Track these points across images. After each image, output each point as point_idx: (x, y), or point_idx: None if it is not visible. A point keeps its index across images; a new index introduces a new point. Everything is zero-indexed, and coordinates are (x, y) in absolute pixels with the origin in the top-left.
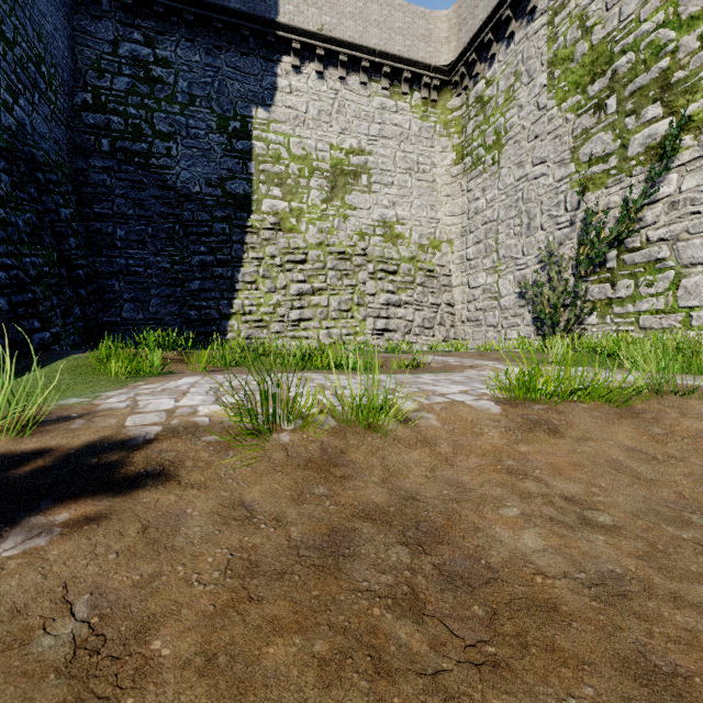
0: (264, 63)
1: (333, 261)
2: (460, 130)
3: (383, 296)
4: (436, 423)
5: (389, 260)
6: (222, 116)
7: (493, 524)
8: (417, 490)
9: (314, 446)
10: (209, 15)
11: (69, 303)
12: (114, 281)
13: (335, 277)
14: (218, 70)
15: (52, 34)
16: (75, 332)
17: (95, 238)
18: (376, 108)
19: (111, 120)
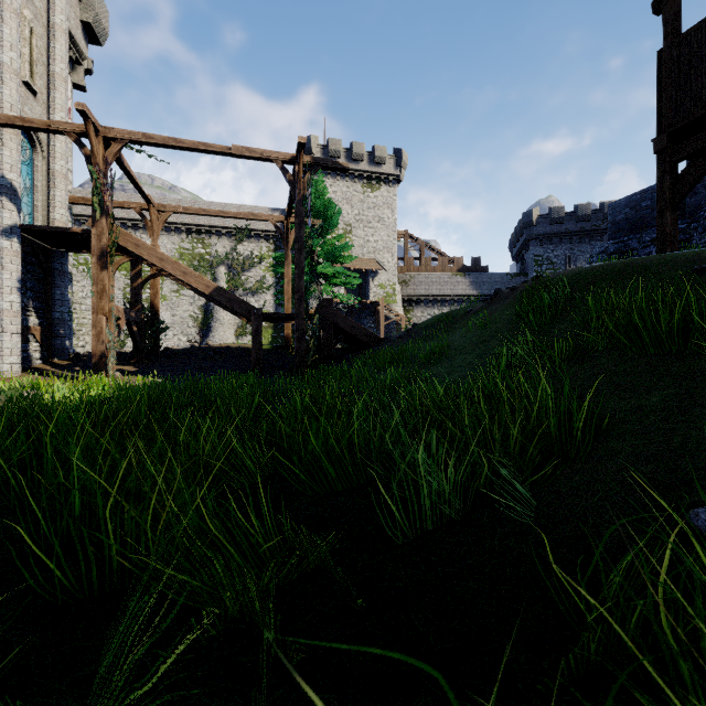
0: None
1: None
2: None
3: None
4: None
5: None
6: None
7: None
8: None
9: None
10: None
11: None
12: None
13: None
14: None
15: None
16: None
17: None
18: None
19: None
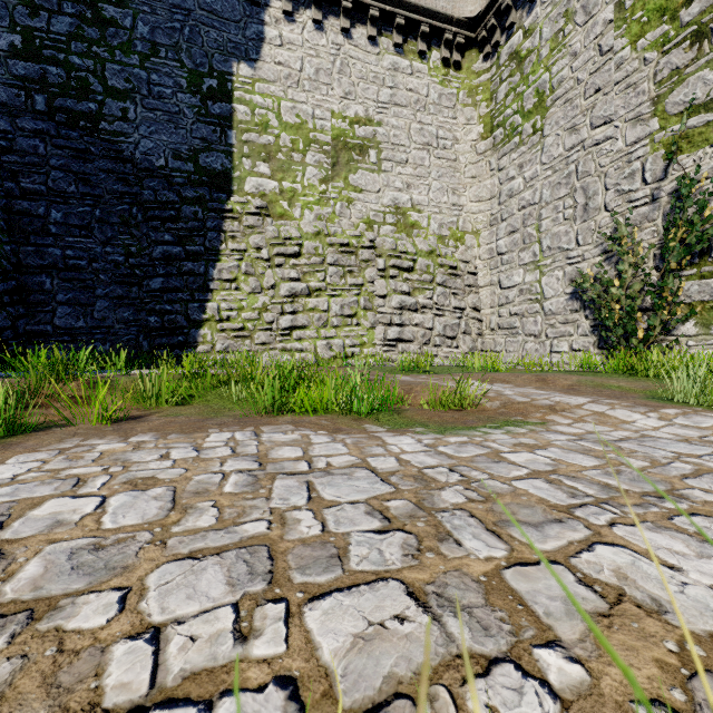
0: (247, 7)
1: (334, 255)
2: (489, 96)
3: (396, 297)
4: None
5: (403, 254)
6: (194, 72)
7: None
8: None
9: None
10: None
11: None
12: (45, 278)
13: (337, 274)
14: (188, 14)
15: None
16: None
17: (19, 221)
18: (386, 68)
19: (48, 71)
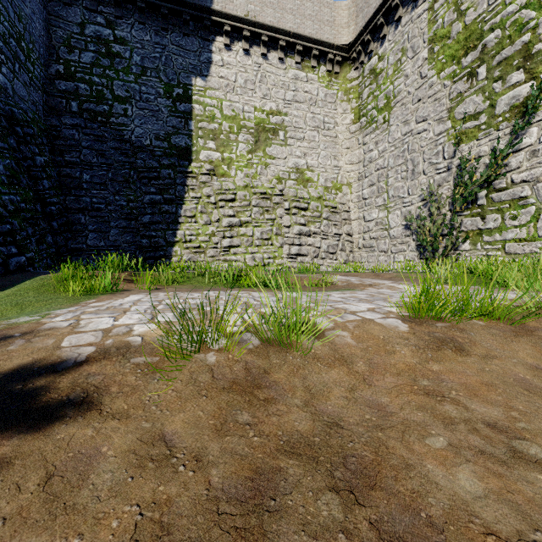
0: (201, 42)
1: (256, 200)
2: (357, 96)
3: (297, 227)
4: (351, 341)
5: (301, 199)
6: (168, 84)
7: (423, 459)
8: (340, 414)
9: (239, 366)
10: (157, 3)
11: (43, 233)
12: (81, 216)
13: (258, 212)
14: (164, 47)
15: (30, 16)
16: (47, 256)
17: (65, 181)
18: (290, 78)
19: (79, 86)
